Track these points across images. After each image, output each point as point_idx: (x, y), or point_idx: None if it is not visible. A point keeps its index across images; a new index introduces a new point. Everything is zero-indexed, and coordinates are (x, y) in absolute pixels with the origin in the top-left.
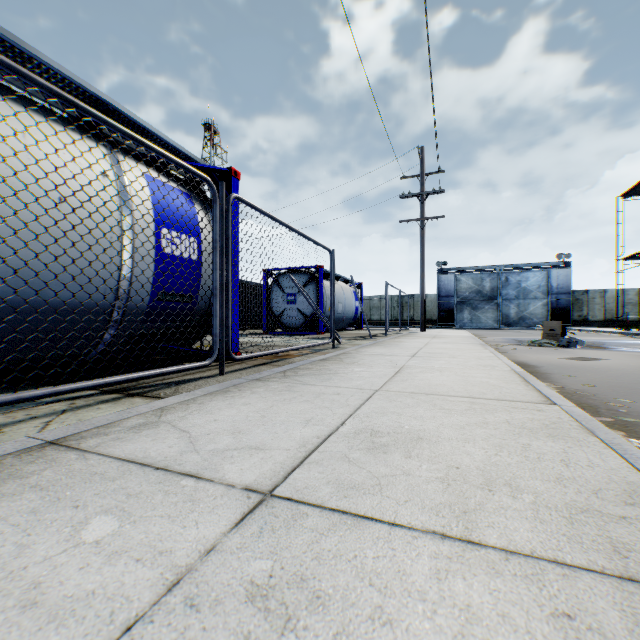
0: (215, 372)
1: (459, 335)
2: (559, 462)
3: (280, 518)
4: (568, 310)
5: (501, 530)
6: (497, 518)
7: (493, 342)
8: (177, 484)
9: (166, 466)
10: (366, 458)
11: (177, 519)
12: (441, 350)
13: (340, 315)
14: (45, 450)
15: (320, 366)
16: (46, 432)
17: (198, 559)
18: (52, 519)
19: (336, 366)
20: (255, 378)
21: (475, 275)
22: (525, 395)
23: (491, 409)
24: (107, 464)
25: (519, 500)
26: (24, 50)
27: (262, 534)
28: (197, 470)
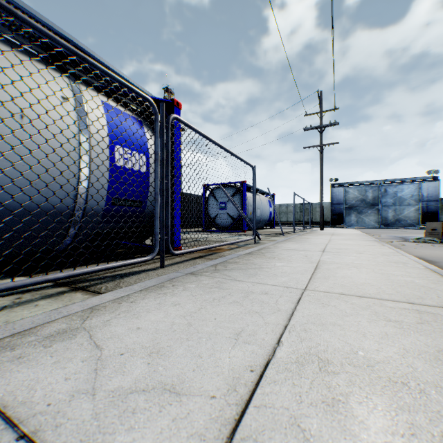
0: (158, 265)
1: (352, 233)
2: None
3: None
4: (436, 214)
5: None
6: None
7: (381, 239)
8: None
9: (36, 430)
10: (330, 431)
11: None
12: (345, 246)
13: (258, 218)
14: None
15: (246, 260)
16: None
17: None
18: None
19: (259, 260)
20: (190, 272)
21: (360, 188)
22: None
23: None
24: None
25: None
26: None
27: None
28: None
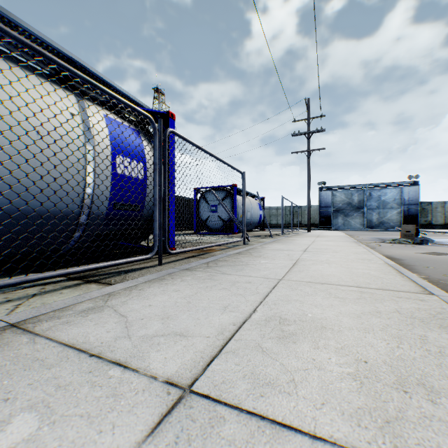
0: (156, 263)
1: (336, 235)
2: None
3: (197, 423)
4: (416, 216)
5: None
6: (424, 432)
7: (362, 240)
8: (105, 374)
9: (100, 352)
10: (278, 348)
11: (95, 420)
12: (325, 246)
13: (248, 220)
14: (4, 333)
15: (235, 258)
16: (13, 314)
17: None
18: None
19: (247, 259)
20: (185, 268)
21: (346, 191)
22: (404, 285)
23: (379, 298)
24: (50, 349)
25: (440, 406)
26: (10, 19)
27: (177, 446)
28: (126, 358)
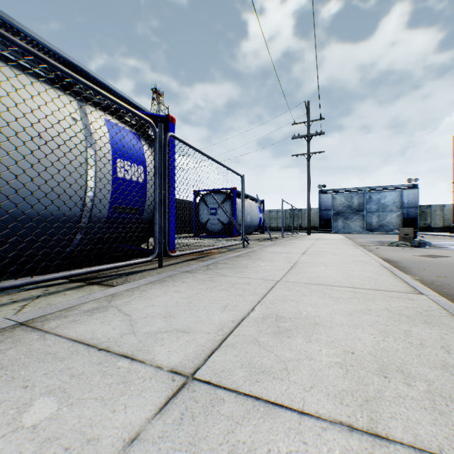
0: (156, 265)
1: (336, 238)
2: (440, 348)
3: (199, 403)
4: (416, 220)
5: (404, 422)
6: (397, 408)
7: (361, 243)
8: (114, 365)
9: (108, 347)
10: (273, 342)
11: (109, 402)
12: (324, 249)
13: (248, 223)
14: (15, 330)
15: (234, 261)
16: (20, 314)
17: (121, 449)
18: (2, 399)
19: (246, 261)
20: (185, 270)
21: (346, 194)
22: (396, 286)
23: (371, 298)
24: (60, 344)
25: (414, 388)
26: (13, 25)
27: (182, 421)
28: (132, 351)
